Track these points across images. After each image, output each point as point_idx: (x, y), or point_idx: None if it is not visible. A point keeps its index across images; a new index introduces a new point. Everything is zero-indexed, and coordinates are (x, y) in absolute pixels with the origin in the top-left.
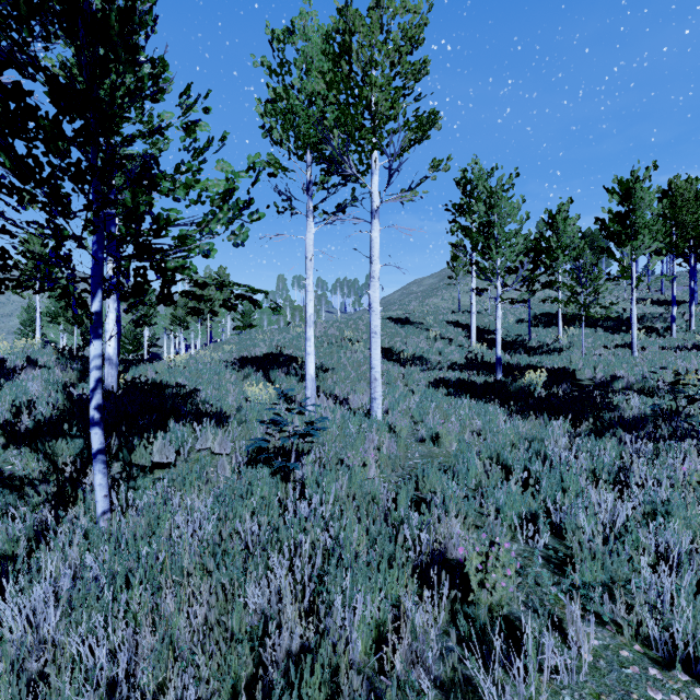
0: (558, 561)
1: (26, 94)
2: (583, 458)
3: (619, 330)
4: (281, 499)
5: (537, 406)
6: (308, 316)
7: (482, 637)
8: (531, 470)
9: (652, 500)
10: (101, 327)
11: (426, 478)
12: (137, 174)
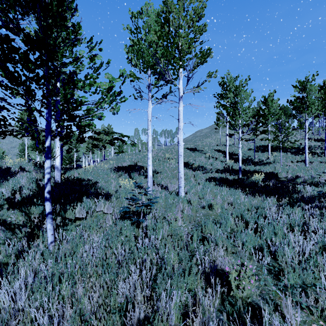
0: (275, 272)
1: (12, 40)
2: (284, 218)
3: (298, 154)
4: (136, 236)
5: (260, 191)
6: (149, 147)
7: (238, 314)
8: (258, 223)
9: (322, 240)
10: (50, 153)
11: (206, 227)
12: (66, 80)
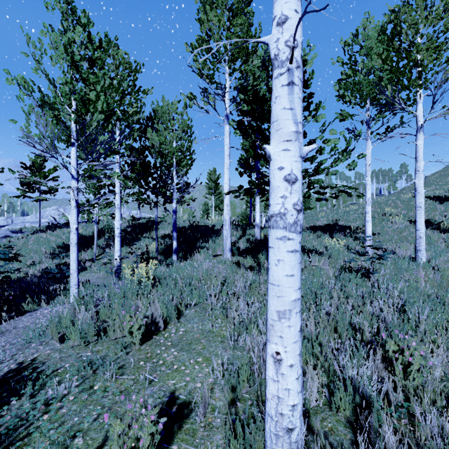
0: None
1: None
2: None
3: None
4: None
5: None
6: (367, 199)
7: None
8: None
9: None
10: None
11: None
12: None
